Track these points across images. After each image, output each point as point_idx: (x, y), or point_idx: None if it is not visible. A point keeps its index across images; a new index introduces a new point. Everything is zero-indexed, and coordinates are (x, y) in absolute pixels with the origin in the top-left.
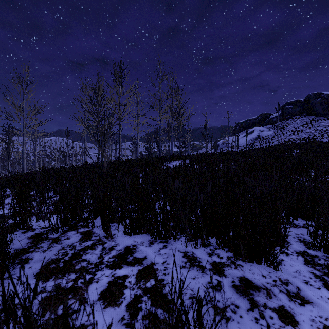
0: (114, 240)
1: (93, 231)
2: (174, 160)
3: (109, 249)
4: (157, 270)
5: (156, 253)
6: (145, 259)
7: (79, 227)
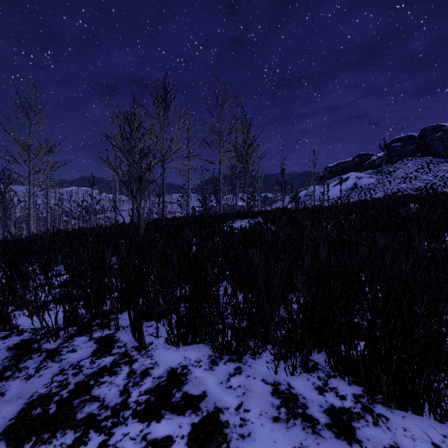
0: (151, 355)
1: (117, 335)
2: (240, 218)
3: (141, 375)
4: (227, 425)
5: (222, 385)
6: (204, 399)
7: (94, 329)
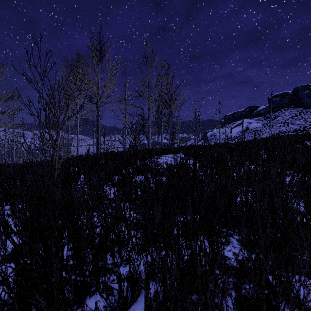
0: None
1: None
2: (165, 153)
3: None
4: None
5: None
6: None
7: None
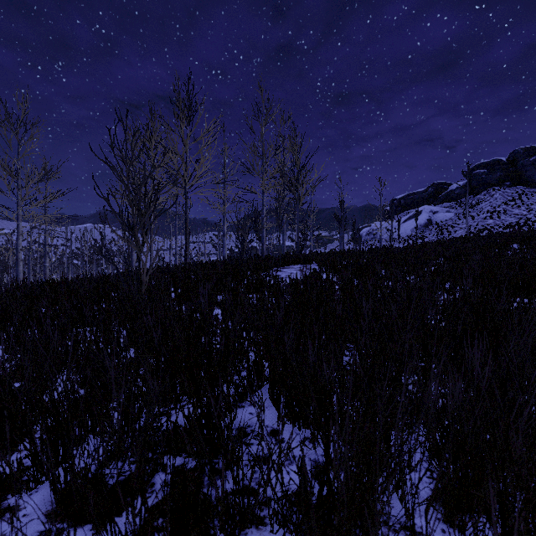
0: None
1: None
2: (289, 264)
3: None
4: None
5: None
6: None
7: None
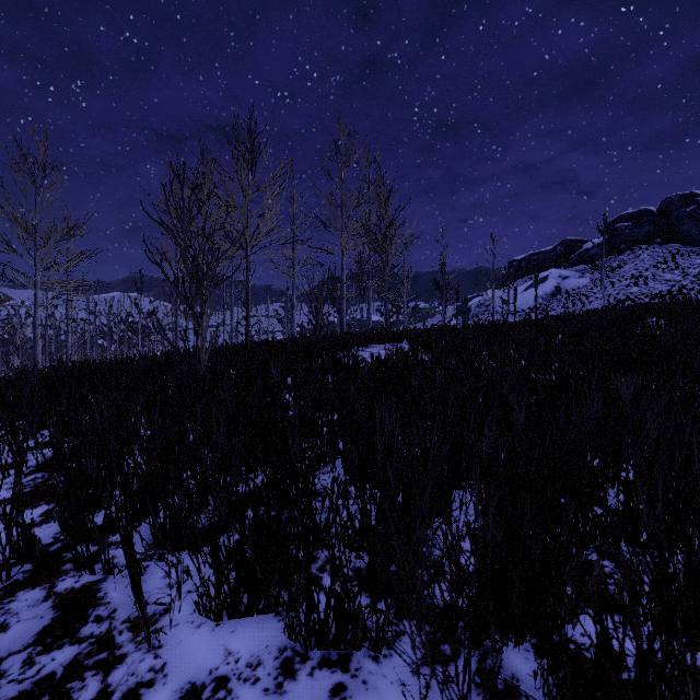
0: (157, 644)
1: (103, 588)
2: (374, 343)
3: None
4: None
5: None
6: None
7: (64, 570)
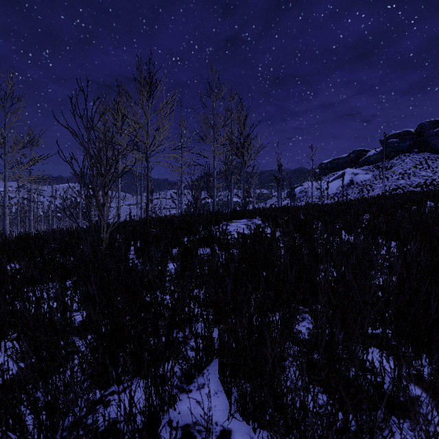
0: None
1: None
2: (236, 218)
3: None
4: None
5: None
6: None
7: None
